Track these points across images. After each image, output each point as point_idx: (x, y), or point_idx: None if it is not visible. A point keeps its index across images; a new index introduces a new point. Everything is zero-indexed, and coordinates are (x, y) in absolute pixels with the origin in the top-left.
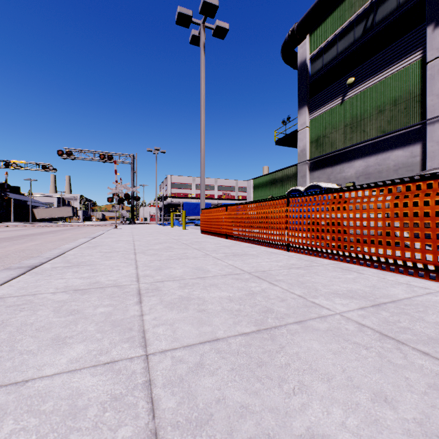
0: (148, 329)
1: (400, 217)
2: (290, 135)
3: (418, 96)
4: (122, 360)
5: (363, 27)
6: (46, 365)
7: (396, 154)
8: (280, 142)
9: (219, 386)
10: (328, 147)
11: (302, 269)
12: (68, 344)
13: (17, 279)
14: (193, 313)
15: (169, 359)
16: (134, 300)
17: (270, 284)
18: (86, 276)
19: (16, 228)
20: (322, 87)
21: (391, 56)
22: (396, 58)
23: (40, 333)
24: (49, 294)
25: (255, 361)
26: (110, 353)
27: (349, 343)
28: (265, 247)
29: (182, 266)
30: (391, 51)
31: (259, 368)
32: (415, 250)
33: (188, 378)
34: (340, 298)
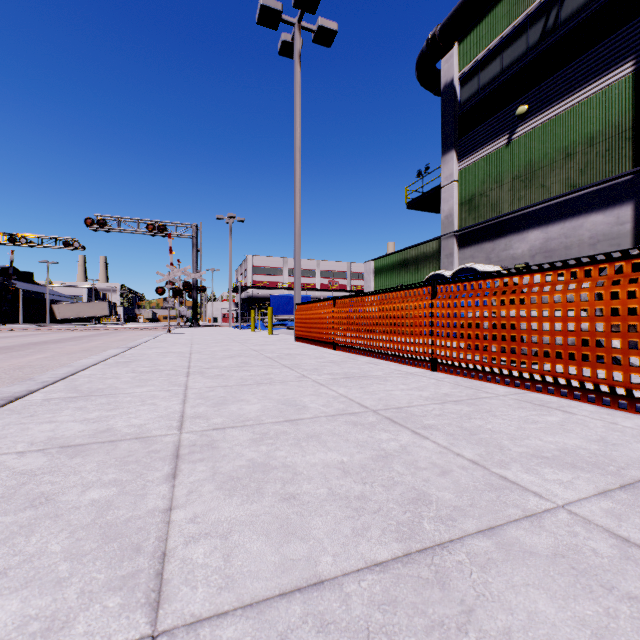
0: (174, 549)
1: None
2: (429, 194)
3: (627, 130)
4: None
5: (541, 28)
6: None
7: (594, 220)
8: (413, 204)
9: None
10: (488, 211)
11: (465, 404)
12: None
13: None
14: (272, 505)
15: None
16: (164, 470)
17: (415, 435)
18: (93, 418)
19: (25, 332)
20: (478, 121)
21: (585, 71)
22: (594, 74)
23: None
24: (12, 456)
25: None
26: (69, 629)
27: (619, 600)
28: (396, 364)
29: (261, 398)
30: (585, 63)
31: None
32: None
33: None
34: (552, 468)
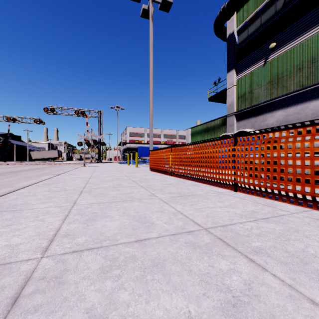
0: None
1: None
2: (220, 93)
3: None
4: None
5: (283, 0)
6: None
7: (314, 104)
8: (212, 99)
9: None
10: (253, 101)
11: (273, 221)
12: None
13: None
14: None
15: None
16: None
17: (251, 263)
18: None
19: (14, 165)
20: (247, 53)
21: (309, 22)
22: (314, 23)
23: None
24: None
25: None
26: None
27: None
28: (210, 186)
29: (122, 214)
30: (309, 18)
31: None
32: None
33: None
34: None
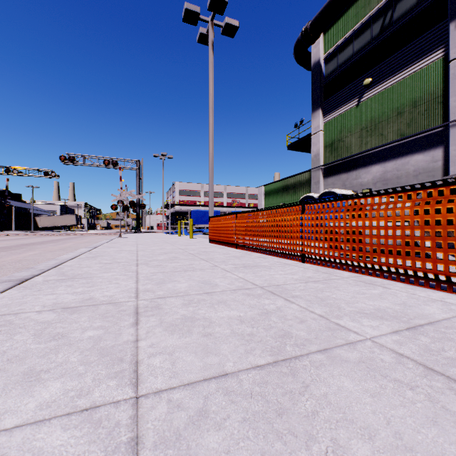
0: (142, 360)
1: (432, 225)
2: (303, 139)
3: (439, 97)
4: (105, 405)
5: (380, 24)
6: (8, 413)
7: (416, 159)
8: (292, 146)
9: (227, 447)
10: (344, 152)
11: (321, 283)
12: (42, 381)
13: (2, 294)
14: (197, 338)
15: (165, 403)
16: (130, 320)
17: (286, 301)
18: (79, 291)
19: (17, 236)
20: (337, 88)
21: (410, 55)
22: (416, 57)
23: (11, 364)
24: (34, 313)
25: (273, 408)
26: (91, 394)
27: (389, 381)
28: (278, 258)
29: (188, 279)
30: (410, 50)
31: (279, 418)
32: (449, 262)
33: (187, 434)
34: (368, 319)
